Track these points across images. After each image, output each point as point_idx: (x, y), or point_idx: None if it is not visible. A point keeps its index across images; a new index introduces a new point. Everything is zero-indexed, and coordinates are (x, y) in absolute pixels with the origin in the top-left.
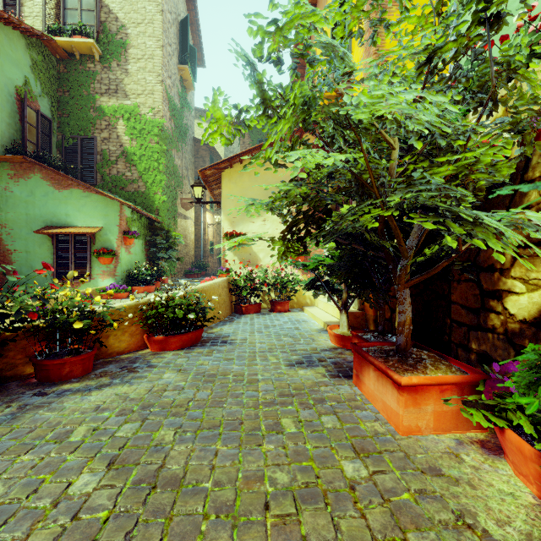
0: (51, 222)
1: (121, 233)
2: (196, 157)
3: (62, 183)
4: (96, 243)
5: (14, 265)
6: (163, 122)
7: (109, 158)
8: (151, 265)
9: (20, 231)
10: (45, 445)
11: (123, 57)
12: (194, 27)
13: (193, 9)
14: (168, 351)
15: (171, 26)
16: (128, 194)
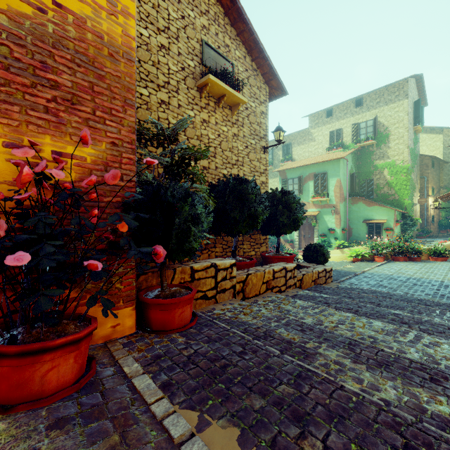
0: (365, 218)
1: (395, 222)
2: (420, 165)
3: (370, 204)
4: (384, 226)
5: (352, 233)
6: (408, 166)
7: (379, 186)
8: (402, 233)
9: (354, 221)
10: (428, 265)
11: (387, 141)
12: (421, 91)
13: (420, 85)
14: (437, 261)
15: (410, 113)
16: (389, 201)
